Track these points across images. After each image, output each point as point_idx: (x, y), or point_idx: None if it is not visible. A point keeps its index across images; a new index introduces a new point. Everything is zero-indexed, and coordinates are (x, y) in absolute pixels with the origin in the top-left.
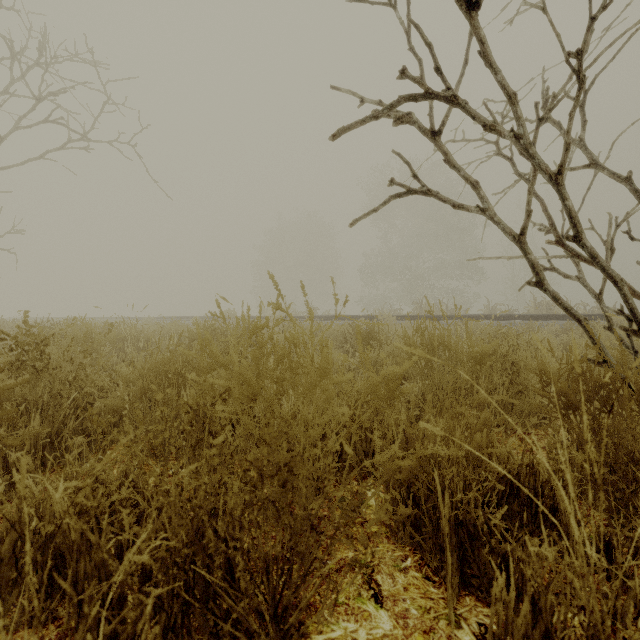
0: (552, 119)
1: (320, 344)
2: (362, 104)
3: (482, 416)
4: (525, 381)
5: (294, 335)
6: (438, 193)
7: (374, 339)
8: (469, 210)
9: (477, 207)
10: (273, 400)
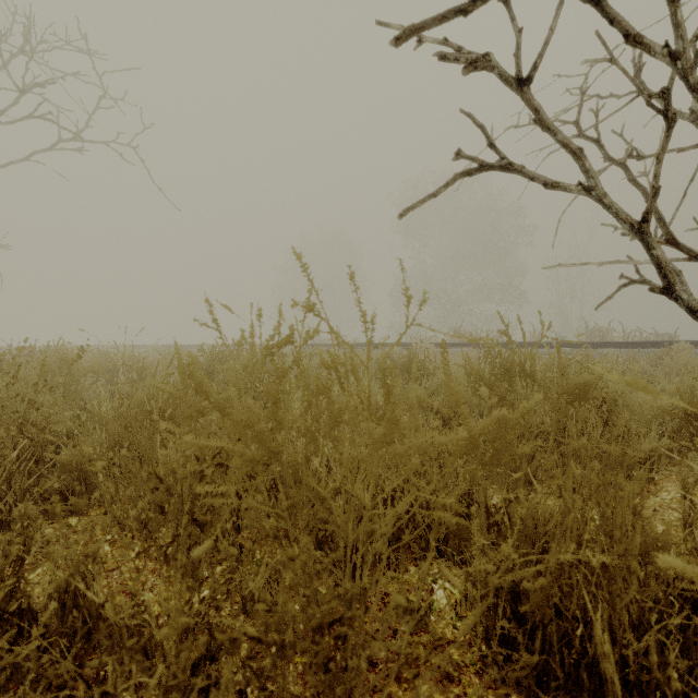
0: (649, 90)
1: (380, 373)
2: (420, 45)
3: (633, 487)
4: (626, 422)
5: (336, 357)
6: (523, 167)
7: (419, 369)
8: (567, 190)
9: (579, 185)
10: (300, 464)
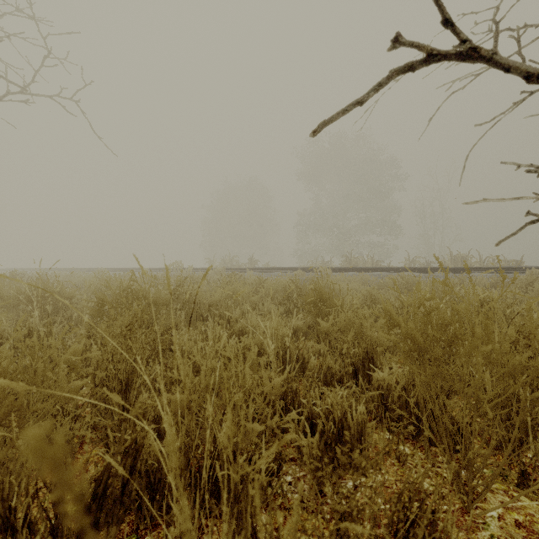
0: None
1: None
2: None
3: None
4: None
5: None
6: (495, 53)
7: (324, 302)
8: None
9: None
10: None
